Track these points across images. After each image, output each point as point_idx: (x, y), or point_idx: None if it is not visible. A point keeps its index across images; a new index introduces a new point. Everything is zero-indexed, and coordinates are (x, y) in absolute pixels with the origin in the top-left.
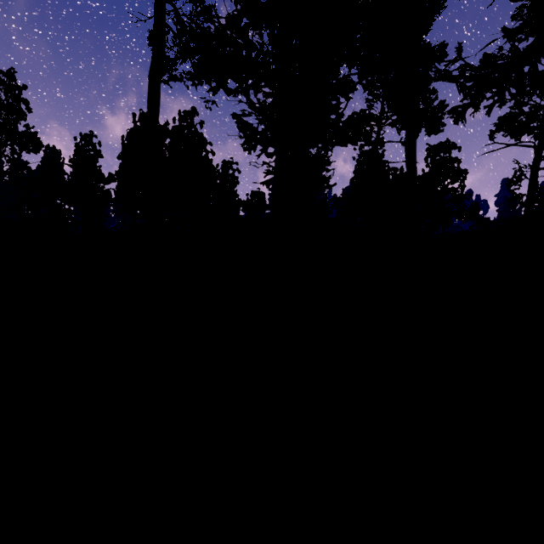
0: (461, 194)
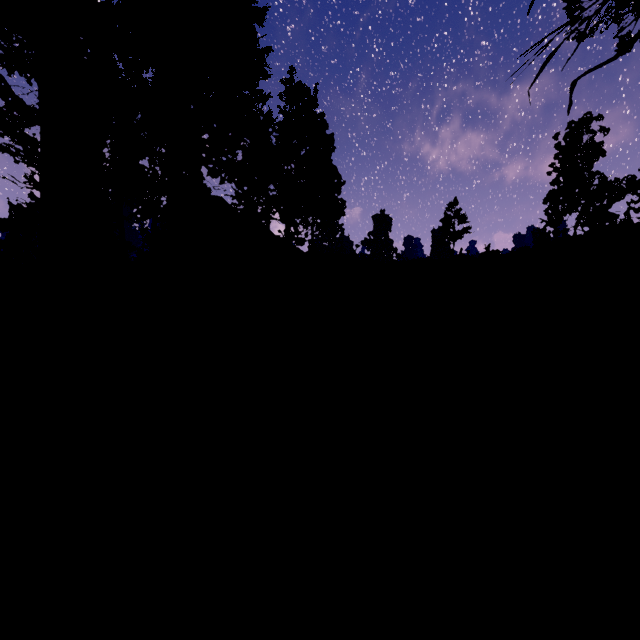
0: None
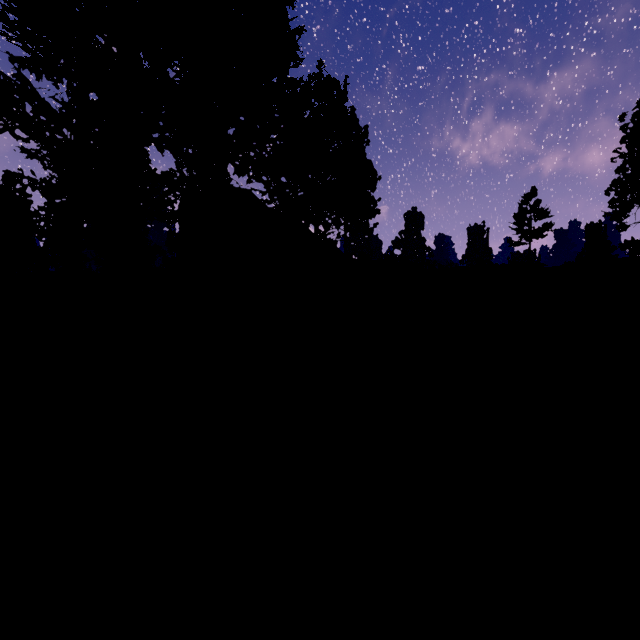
0: None
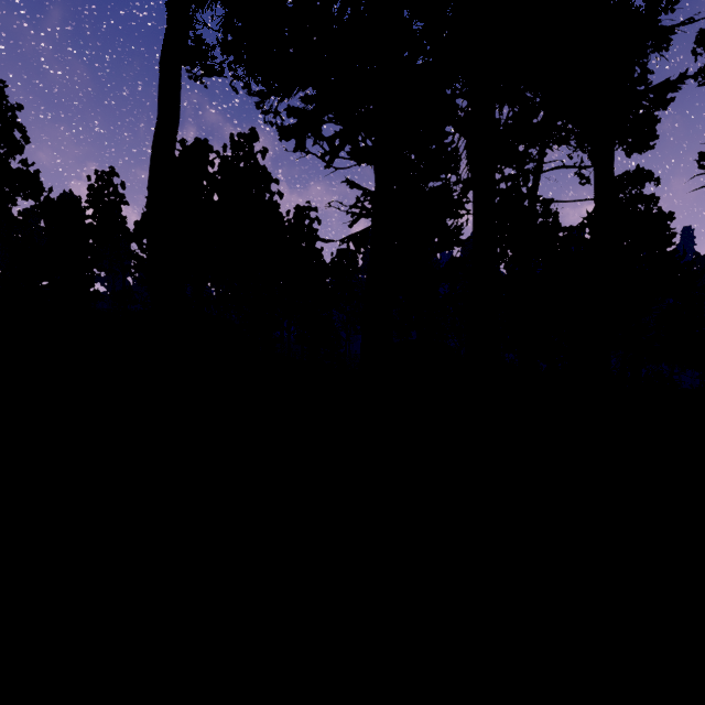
0: (664, 251)
